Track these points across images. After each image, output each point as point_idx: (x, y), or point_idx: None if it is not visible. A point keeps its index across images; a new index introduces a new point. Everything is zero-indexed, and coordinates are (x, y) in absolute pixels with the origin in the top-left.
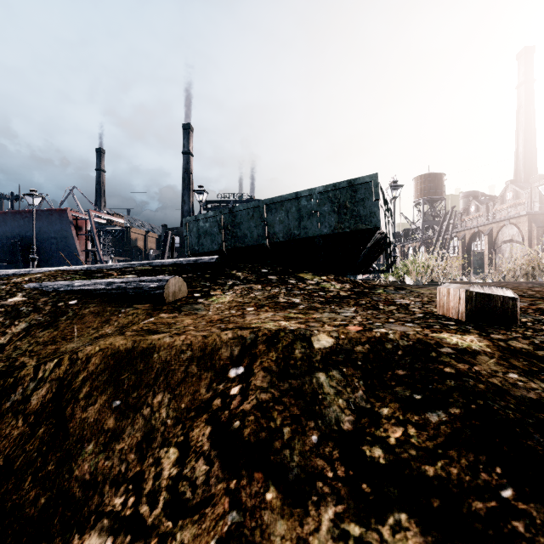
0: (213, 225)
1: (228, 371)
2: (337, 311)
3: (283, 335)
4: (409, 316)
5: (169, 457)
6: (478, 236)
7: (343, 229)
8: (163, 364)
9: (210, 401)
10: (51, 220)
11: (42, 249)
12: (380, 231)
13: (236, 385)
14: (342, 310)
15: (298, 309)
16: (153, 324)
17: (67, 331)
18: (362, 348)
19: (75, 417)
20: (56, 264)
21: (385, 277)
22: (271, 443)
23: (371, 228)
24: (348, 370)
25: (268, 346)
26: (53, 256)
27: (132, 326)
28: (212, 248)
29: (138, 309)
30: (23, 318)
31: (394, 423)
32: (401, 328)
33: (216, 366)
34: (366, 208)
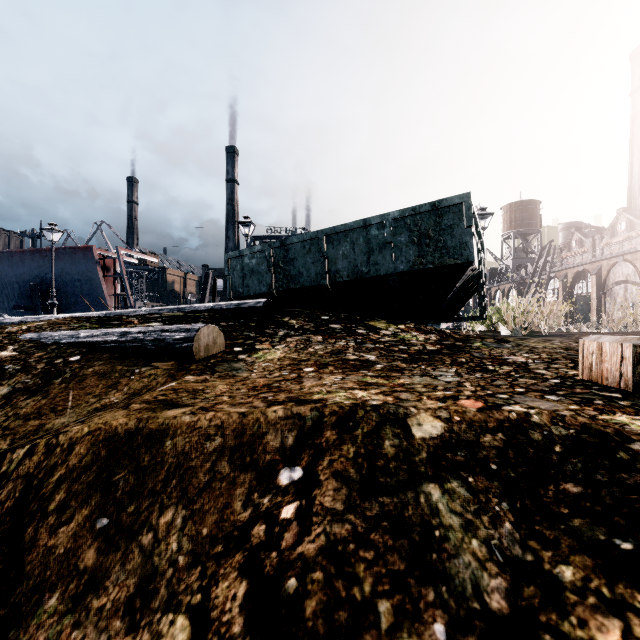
0: (261, 262)
1: (277, 474)
2: (432, 373)
3: (362, 415)
4: (541, 383)
5: (174, 638)
6: (583, 276)
7: (425, 264)
8: (178, 458)
9: (247, 528)
10: (74, 260)
11: (64, 293)
12: (472, 267)
13: (290, 502)
14: (437, 372)
15: (376, 370)
16: (173, 391)
17: (59, 398)
18: (493, 440)
19: (37, 546)
20: (80, 311)
21: (471, 326)
22: (357, 639)
23: (462, 263)
24: (478, 480)
25: (340, 433)
26: (77, 301)
27: (144, 394)
28: (260, 290)
29: (158, 369)
30: (6, 380)
31: (597, 608)
32: (545, 404)
33: (258, 465)
34: (455, 238)
